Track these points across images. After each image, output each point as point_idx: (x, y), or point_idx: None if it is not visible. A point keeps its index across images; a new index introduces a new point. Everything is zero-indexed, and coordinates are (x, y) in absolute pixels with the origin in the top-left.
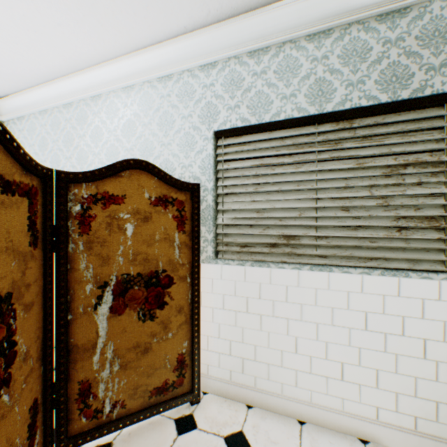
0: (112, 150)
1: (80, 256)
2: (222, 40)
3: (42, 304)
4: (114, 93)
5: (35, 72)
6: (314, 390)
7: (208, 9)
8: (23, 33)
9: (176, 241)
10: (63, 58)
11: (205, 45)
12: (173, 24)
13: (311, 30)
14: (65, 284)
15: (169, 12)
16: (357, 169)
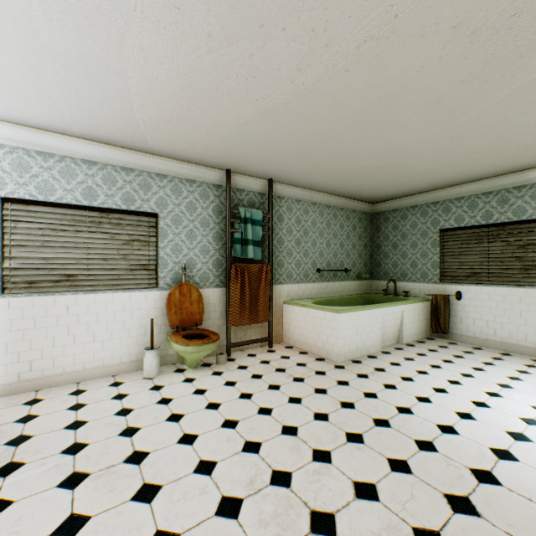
0: None
1: None
2: (13, 134)
3: None
4: None
5: None
6: (87, 361)
7: (3, 116)
8: None
9: None
10: None
11: None
12: None
13: (85, 158)
14: None
15: None
16: (112, 239)
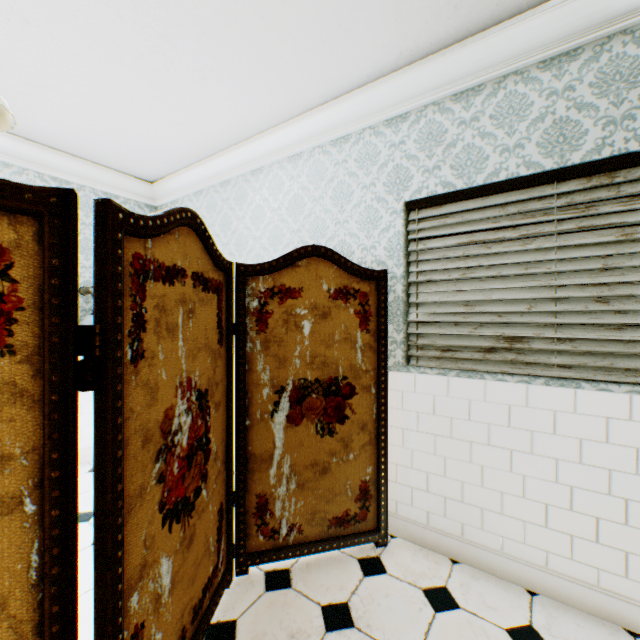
0: (275, 233)
1: (257, 357)
2: (416, 85)
3: (225, 406)
4: (278, 165)
5: (194, 151)
6: (551, 551)
7: (399, 51)
8: (190, 114)
9: (358, 342)
10: (225, 132)
11: (393, 94)
12: (354, 75)
13: (546, 54)
14: (244, 386)
15: (350, 64)
16: (621, 242)
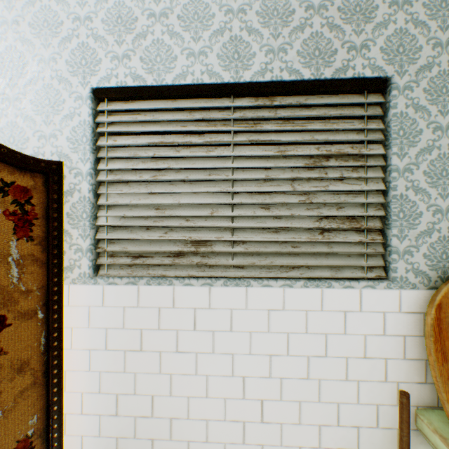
0: None
1: None
2: None
3: None
4: None
5: None
6: (230, 441)
7: None
8: None
9: (12, 254)
10: None
11: None
12: None
13: None
14: None
15: None
16: (278, 158)
